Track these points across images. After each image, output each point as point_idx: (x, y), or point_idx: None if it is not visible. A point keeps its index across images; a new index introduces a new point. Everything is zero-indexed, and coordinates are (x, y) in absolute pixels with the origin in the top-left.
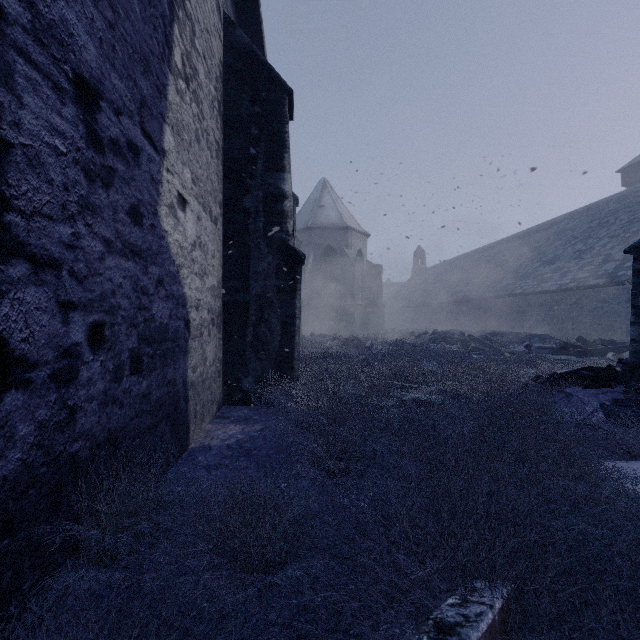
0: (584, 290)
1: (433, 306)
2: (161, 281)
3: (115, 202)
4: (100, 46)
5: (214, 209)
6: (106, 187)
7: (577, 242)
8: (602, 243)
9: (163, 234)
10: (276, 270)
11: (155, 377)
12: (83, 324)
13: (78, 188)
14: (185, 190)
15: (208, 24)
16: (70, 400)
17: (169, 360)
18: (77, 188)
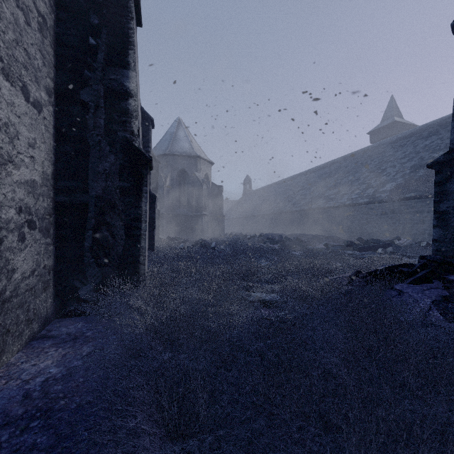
0: (356, 206)
1: (258, 217)
2: None
3: None
4: None
5: (34, 90)
6: None
7: (349, 175)
8: (365, 176)
9: None
10: (119, 171)
11: None
12: None
13: None
14: None
15: None
16: None
17: None
18: None
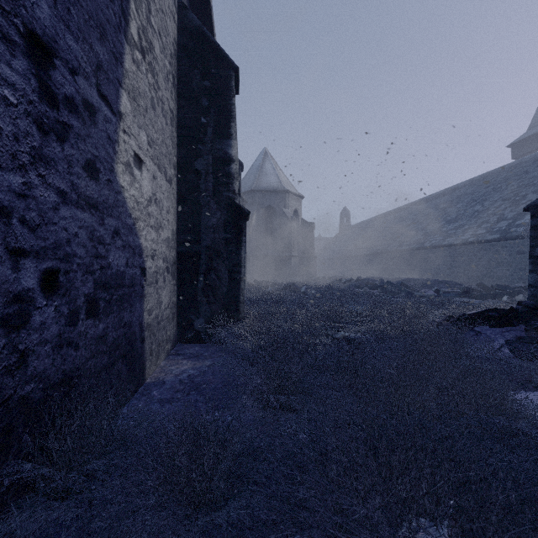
0: (482, 244)
1: (357, 257)
2: (117, 232)
3: (70, 156)
4: (54, 6)
5: (169, 170)
6: (61, 141)
7: (476, 204)
8: (496, 205)
9: (119, 189)
10: (224, 224)
11: (111, 320)
12: (35, 271)
13: (30, 139)
14: (141, 151)
15: (163, 5)
16: (21, 344)
17: (125, 304)
18: (29, 139)
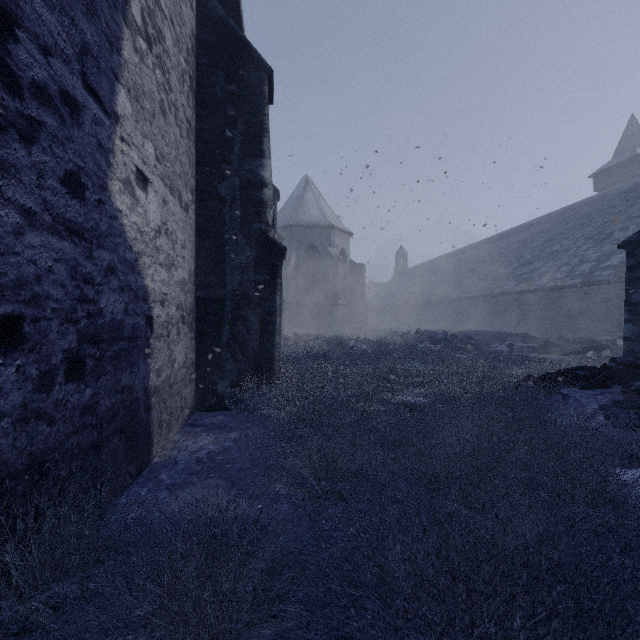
0: (562, 290)
1: (415, 306)
2: (113, 269)
3: (41, 164)
4: None
5: (184, 194)
6: (26, 142)
7: (554, 243)
8: (578, 244)
9: (115, 213)
10: (254, 264)
11: (104, 383)
12: None
13: None
14: (146, 167)
15: None
16: None
17: (124, 363)
18: None
